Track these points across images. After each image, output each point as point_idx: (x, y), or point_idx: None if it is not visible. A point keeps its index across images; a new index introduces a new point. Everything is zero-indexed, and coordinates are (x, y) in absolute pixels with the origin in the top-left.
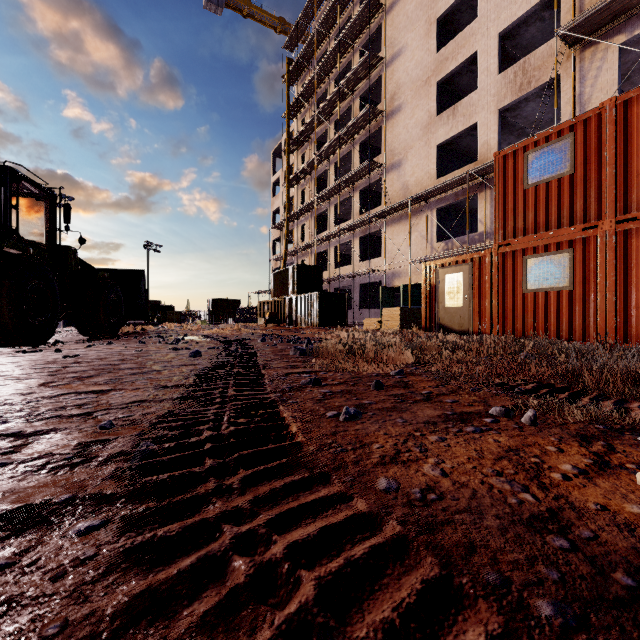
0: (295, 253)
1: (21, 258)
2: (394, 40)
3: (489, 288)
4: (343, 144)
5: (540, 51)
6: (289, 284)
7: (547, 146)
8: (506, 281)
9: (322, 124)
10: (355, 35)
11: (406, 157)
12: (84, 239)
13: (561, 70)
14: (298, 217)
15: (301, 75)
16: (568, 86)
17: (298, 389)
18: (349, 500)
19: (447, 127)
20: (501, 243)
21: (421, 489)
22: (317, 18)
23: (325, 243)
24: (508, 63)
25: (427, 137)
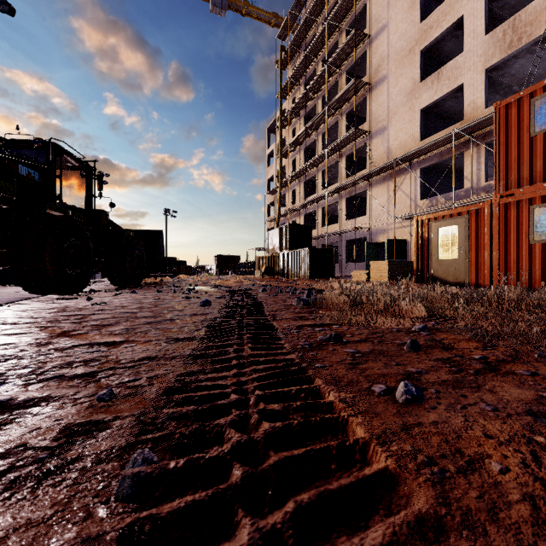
0: (287, 215)
1: (61, 218)
2: (378, 17)
3: (489, 240)
4: (330, 116)
5: (532, 6)
6: (282, 241)
7: None
8: (508, 232)
9: (311, 100)
10: (341, 17)
11: (390, 123)
12: (114, 203)
13: None
14: (289, 183)
15: (292, 59)
16: None
17: (319, 347)
18: None
19: (431, 91)
20: (503, 194)
21: None
22: (306, 8)
23: (313, 205)
24: (494, 25)
25: (411, 102)
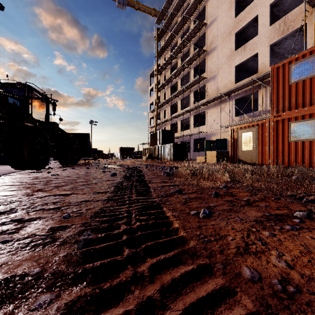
0: (161, 124)
1: (32, 127)
2: (212, 13)
3: (268, 140)
4: (185, 68)
5: (294, 11)
6: (158, 139)
7: (303, 60)
8: (278, 136)
9: (174, 59)
10: (191, 13)
11: (218, 73)
12: (61, 118)
13: (307, 20)
14: (162, 106)
15: (164, 36)
16: (311, 29)
17: (170, 195)
18: (234, 294)
19: (241, 56)
20: (275, 115)
21: (279, 280)
22: (172, 6)
23: (176, 119)
24: (275, 20)
25: (229, 62)
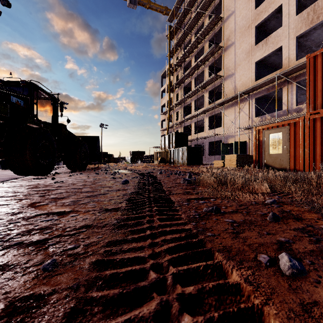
0: (173, 127)
1: (36, 129)
2: (229, 7)
3: (302, 141)
4: (199, 67)
5: None
6: (170, 142)
7: None
8: (315, 137)
9: (187, 58)
10: (206, 8)
11: (236, 71)
12: (69, 120)
13: None
14: (174, 108)
15: (176, 34)
16: None
17: (205, 217)
18: None
19: (262, 51)
20: (312, 112)
21: None
22: (185, 3)
23: (189, 121)
24: (301, 9)
25: (249, 58)
